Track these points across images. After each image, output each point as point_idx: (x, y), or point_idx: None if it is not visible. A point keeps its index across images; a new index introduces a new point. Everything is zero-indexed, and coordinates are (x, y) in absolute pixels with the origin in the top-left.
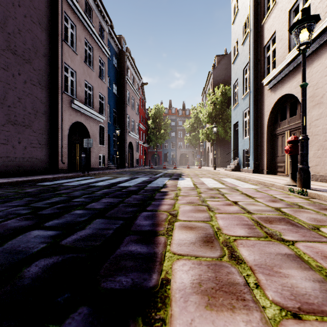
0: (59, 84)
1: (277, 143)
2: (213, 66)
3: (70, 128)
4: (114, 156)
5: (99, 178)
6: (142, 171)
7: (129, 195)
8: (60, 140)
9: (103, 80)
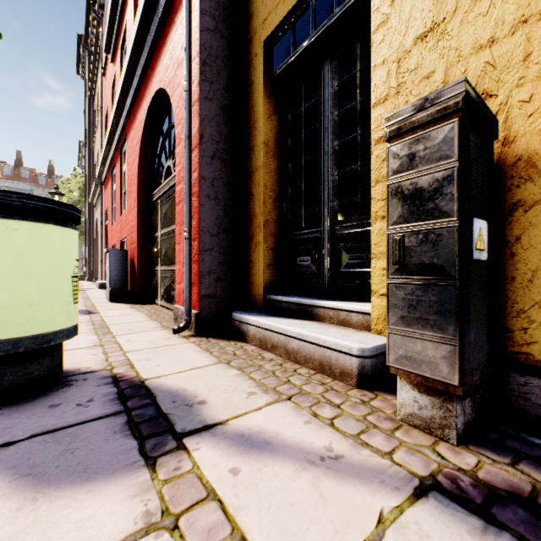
0: None
1: None
2: None
3: None
4: None
5: None
6: None
7: None
8: None
9: None
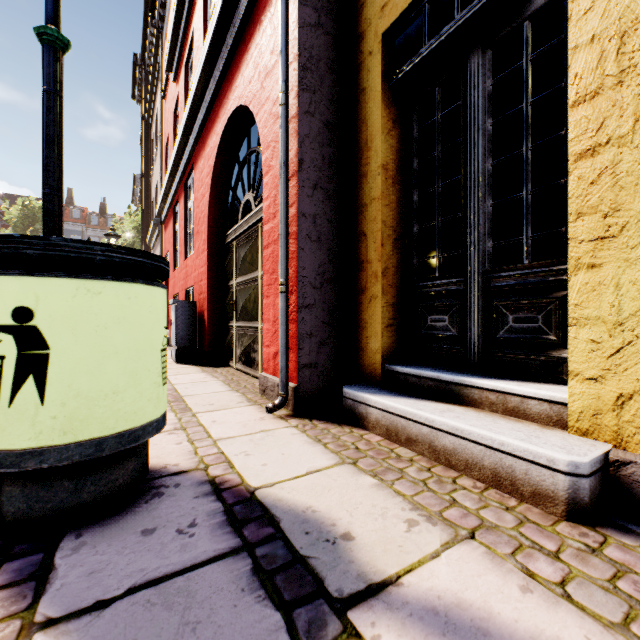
0: None
1: None
2: None
3: None
4: None
5: None
6: None
7: None
8: None
9: None
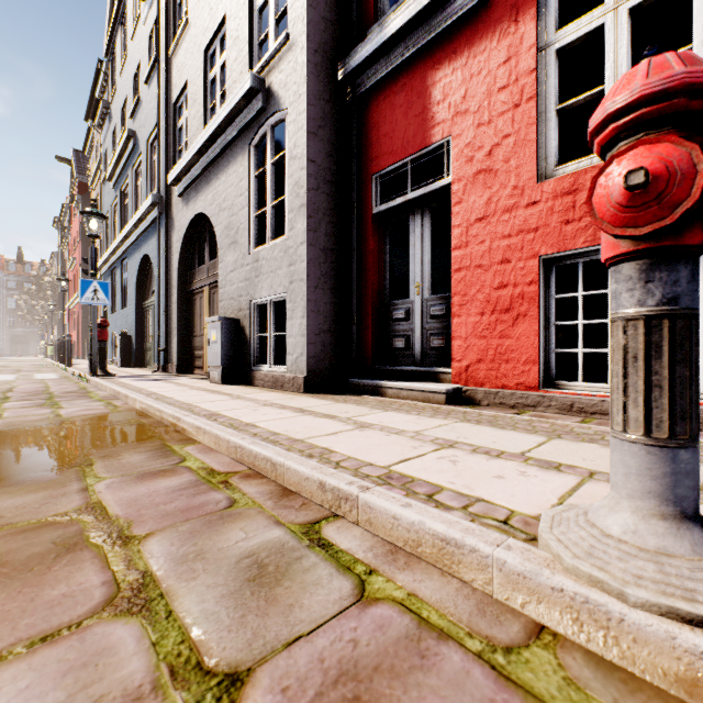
0: None
1: None
2: None
3: None
4: None
5: None
6: None
7: None
8: None
9: None
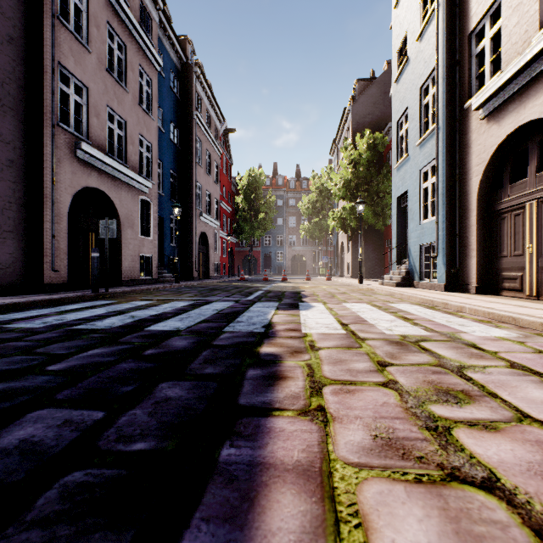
0: (45, 106)
1: (501, 229)
2: (352, 99)
3: (74, 200)
4: (173, 257)
5: (121, 305)
6: (223, 287)
7: (148, 385)
8: (47, 222)
9: (150, 113)
